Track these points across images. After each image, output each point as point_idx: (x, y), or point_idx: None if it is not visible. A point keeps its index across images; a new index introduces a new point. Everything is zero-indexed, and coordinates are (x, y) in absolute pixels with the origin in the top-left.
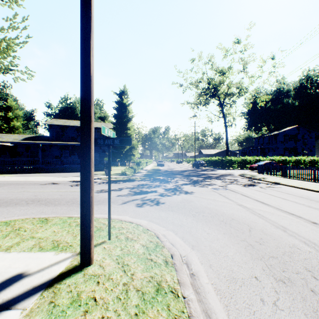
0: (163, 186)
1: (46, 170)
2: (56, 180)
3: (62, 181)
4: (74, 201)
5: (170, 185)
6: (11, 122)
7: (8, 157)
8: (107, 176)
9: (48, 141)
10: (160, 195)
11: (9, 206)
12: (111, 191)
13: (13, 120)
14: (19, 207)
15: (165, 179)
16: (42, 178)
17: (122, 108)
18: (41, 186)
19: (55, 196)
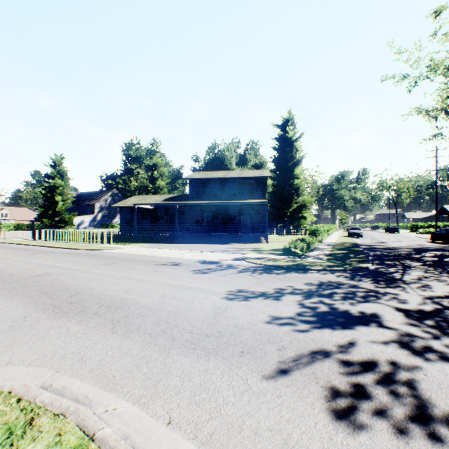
0: (390, 298)
1: (183, 240)
2: (182, 258)
3: (188, 260)
4: (170, 321)
5: (411, 295)
6: (156, 182)
7: (149, 223)
8: (258, 255)
9: (186, 201)
10: (403, 347)
11: (66, 315)
12: (256, 297)
13: (158, 179)
14: (73, 322)
15: (382, 272)
16: (169, 253)
17: (285, 147)
18: (155, 267)
19: (151, 298)
